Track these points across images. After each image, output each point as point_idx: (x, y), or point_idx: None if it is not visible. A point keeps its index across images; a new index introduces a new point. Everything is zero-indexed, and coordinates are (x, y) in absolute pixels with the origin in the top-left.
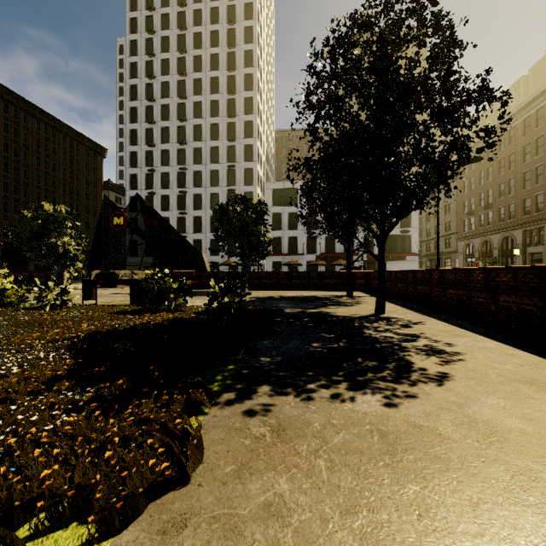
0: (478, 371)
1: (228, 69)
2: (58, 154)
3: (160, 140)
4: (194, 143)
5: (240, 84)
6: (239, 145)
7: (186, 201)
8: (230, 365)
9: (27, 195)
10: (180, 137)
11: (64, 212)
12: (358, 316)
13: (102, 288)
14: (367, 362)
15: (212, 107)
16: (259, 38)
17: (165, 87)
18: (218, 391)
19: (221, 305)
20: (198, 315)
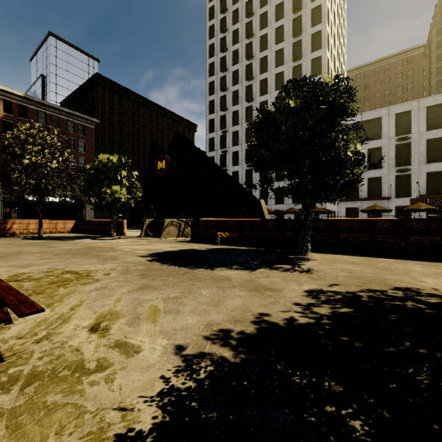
0: None
1: (293, 11)
2: (164, 134)
3: (231, 103)
4: (260, 98)
5: (306, 21)
6: None
7: None
8: None
9: (145, 166)
10: (248, 96)
11: (118, 161)
12: None
13: (148, 238)
14: None
15: (277, 58)
16: None
17: (236, 55)
18: None
19: None
20: None
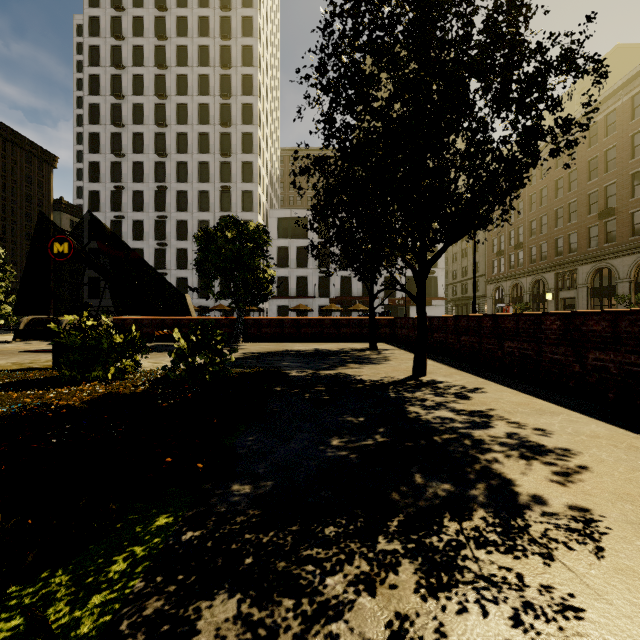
0: (633, 498)
1: (221, 66)
2: None
3: (132, 149)
4: (177, 156)
5: (236, 85)
6: (235, 161)
7: (166, 229)
8: (162, 514)
9: None
10: (158, 147)
11: None
12: (392, 381)
13: (36, 341)
14: (433, 484)
15: (200, 112)
16: (261, 33)
17: (139, 81)
18: (88, 638)
19: (189, 370)
20: (151, 385)
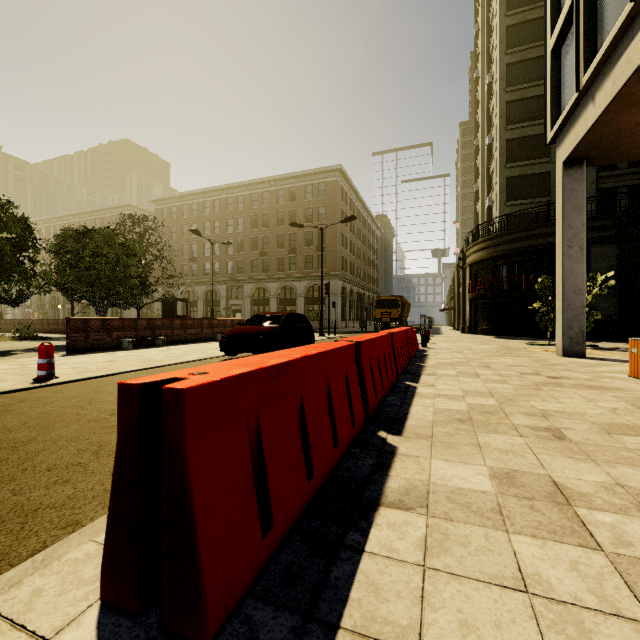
0: None
1: None
2: None
3: None
4: None
5: None
6: None
7: None
8: None
9: None
10: None
11: None
12: None
13: None
14: None
15: None
16: None
17: None
18: None
19: None
20: None
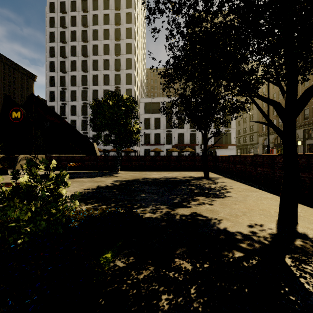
0: None
1: (115, 24)
2: None
3: (70, 69)
4: (92, 72)
5: (123, 34)
6: (122, 74)
7: (87, 109)
8: None
9: None
10: (83, 68)
11: None
12: (271, 238)
13: None
14: None
15: (104, 49)
16: (136, 6)
17: (74, 34)
18: None
19: None
20: None
